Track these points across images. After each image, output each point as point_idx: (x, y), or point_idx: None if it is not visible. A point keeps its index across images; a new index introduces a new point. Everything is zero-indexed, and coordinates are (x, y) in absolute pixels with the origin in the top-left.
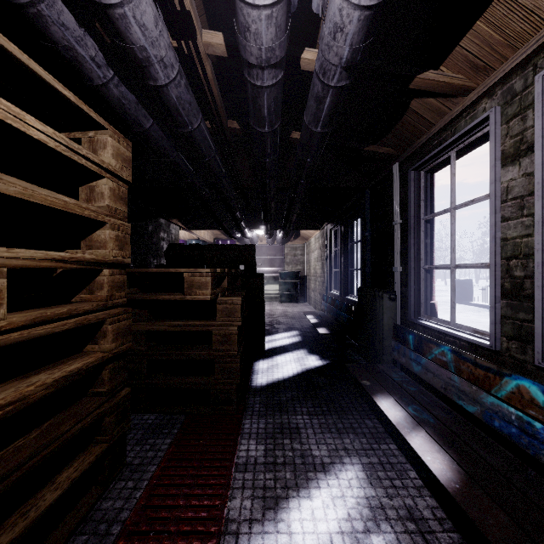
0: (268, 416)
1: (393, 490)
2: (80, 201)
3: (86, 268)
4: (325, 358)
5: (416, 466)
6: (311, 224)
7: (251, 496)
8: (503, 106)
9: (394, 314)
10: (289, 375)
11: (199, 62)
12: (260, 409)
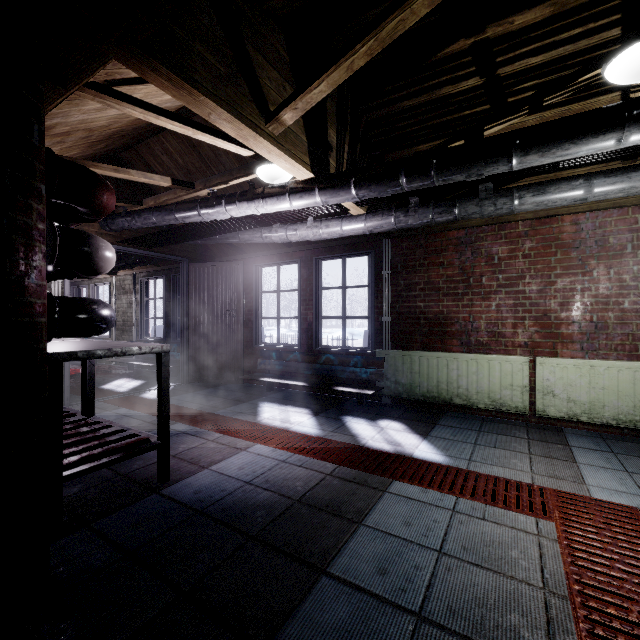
0: None
1: None
2: None
3: None
4: None
5: None
6: None
7: None
8: (88, 285)
9: None
10: None
11: None
12: None
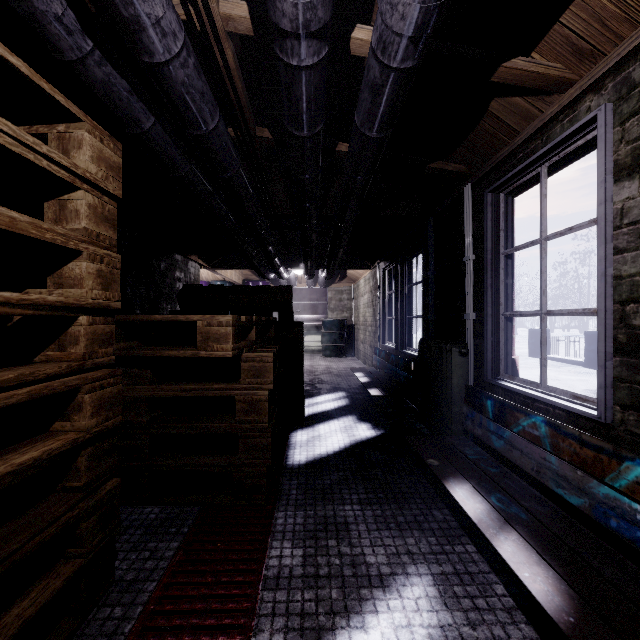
0: (307, 506)
1: (475, 615)
2: (46, 221)
3: (49, 314)
4: (378, 426)
5: (504, 576)
6: (360, 263)
7: (283, 628)
8: (616, 103)
9: (466, 372)
10: (334, 449)
11: (213, 33)
12: (297, 496)
